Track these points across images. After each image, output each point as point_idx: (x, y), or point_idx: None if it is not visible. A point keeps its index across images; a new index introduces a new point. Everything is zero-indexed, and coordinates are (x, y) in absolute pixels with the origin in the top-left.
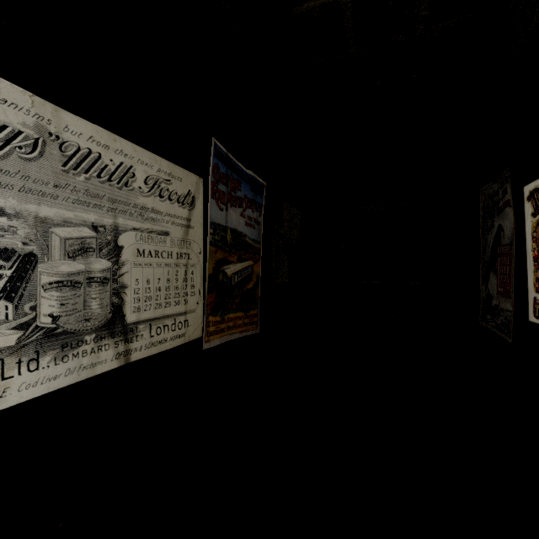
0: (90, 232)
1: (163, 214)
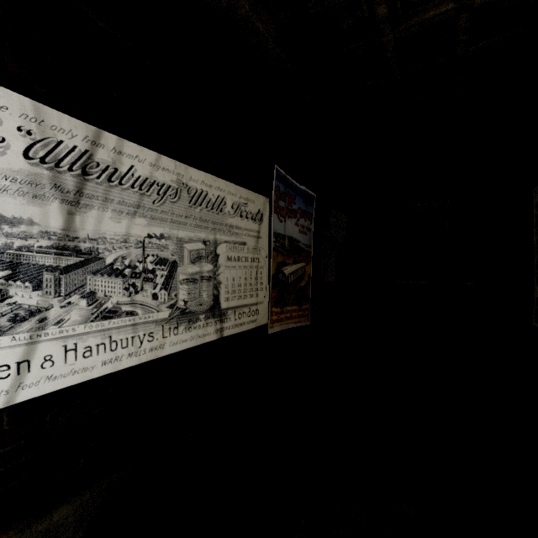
0: (202, 246)
1: (243, 229)
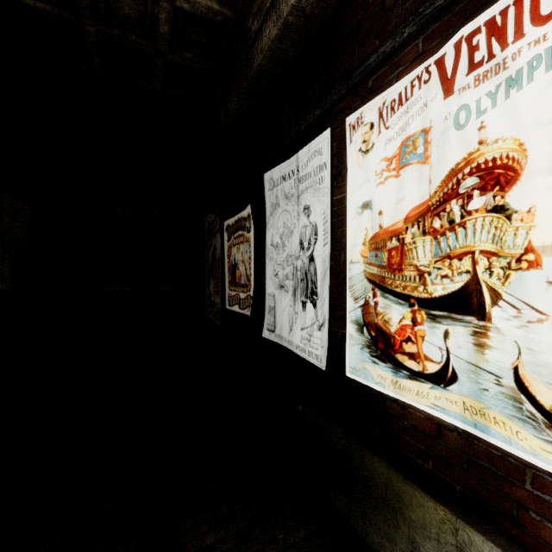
0: None
1: None
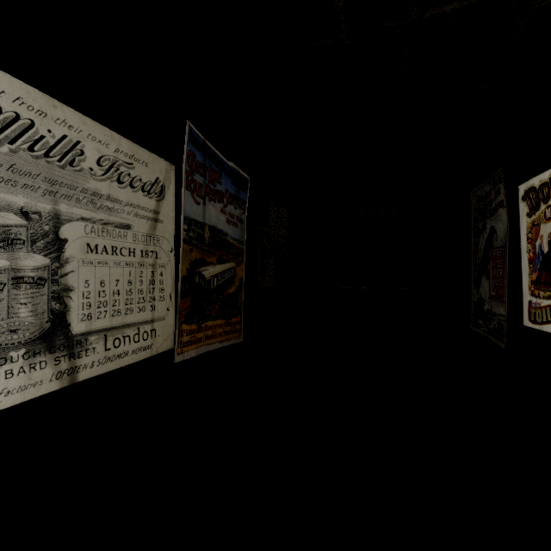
0: (17, 220)
1: (123, 203)
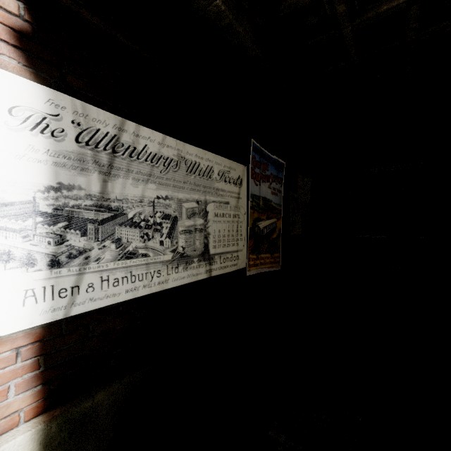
0: (196, 205)
1: (226, 191)
